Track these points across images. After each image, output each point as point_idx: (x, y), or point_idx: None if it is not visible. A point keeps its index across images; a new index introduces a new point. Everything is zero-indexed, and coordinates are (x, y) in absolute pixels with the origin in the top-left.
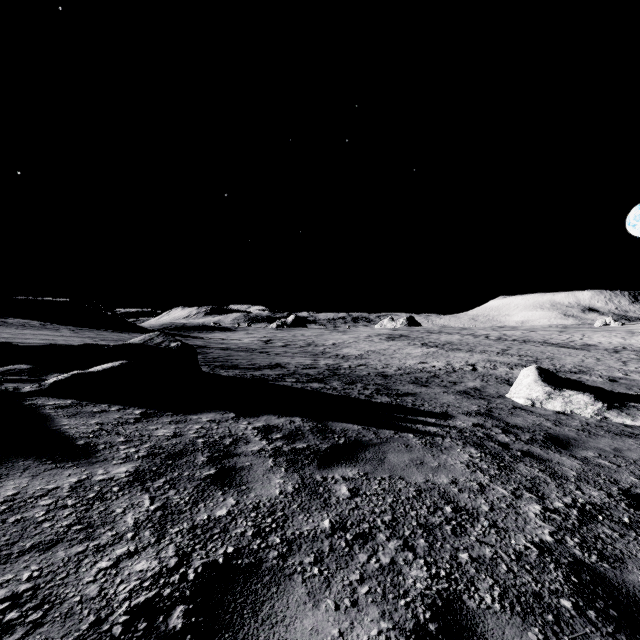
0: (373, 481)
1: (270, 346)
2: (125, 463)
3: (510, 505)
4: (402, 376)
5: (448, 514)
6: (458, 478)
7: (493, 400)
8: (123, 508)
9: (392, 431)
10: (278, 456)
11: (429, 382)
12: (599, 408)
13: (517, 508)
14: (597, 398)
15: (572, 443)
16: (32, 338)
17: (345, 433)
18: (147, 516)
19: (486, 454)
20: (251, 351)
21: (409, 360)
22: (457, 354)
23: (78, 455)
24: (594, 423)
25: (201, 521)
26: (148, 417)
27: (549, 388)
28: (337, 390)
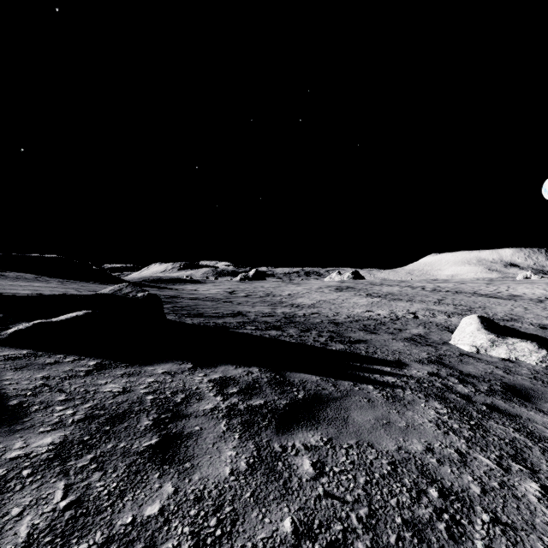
0: (339, 450)
1: (234, 296)
2: (53, 431)
3: (503, 483)
4: (352, 323)
5: (435, 501)
6: (432, 443)
7: (439, 347)
8: (23, 506)
9: (351, 382)
10: (232, 417)
11: (377, 329)
12: (544, 355)
13: (512, 488)
14: (541, 346)
15: (532, 394)
16: (21, 289)
17: (304, 385)
18: (50, 521)
19: (452, 409)
20: (216, 301)
21: (356, 309)
22: (398, 303)
23: (2, 420)
24: (542, 371)
25: (122, 528)
26: (101, 369)
27: (493, 336)
28: (294, 337)
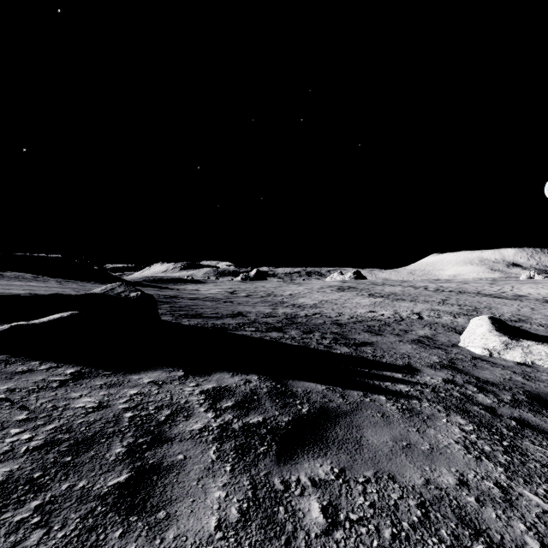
0: (354, 486)
1: (234, 296)
2: None
3: None
4: (355, 324)
5: None
6: (465, 473)
7: (449, 350)
8: None
9: (360, 392)
10: (224, 440)
11: (382, 330)
12: None
13: None
14: None
15: None
16: (15, 288)
17: (308, 397)
18: None
19: (478, 425)
20: (217, 301)
21: (359, 309)
22: (402, 304)
23: None
24: None
25: None
26: (78, 378)
27: (506, 338)
28: (296, 340)
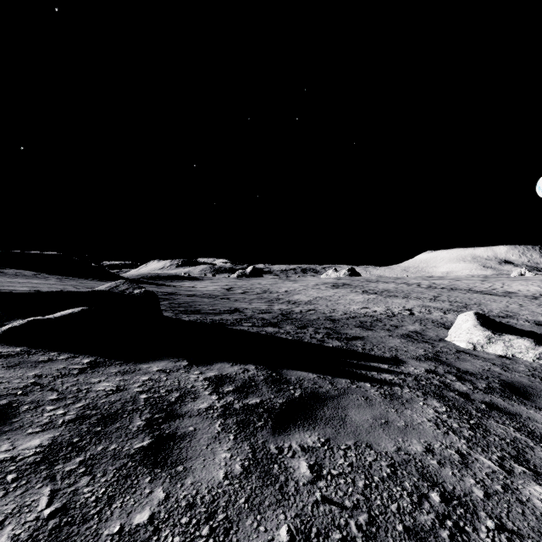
0: (337, 452)
1: (231, 293)
2: (42, 432)
3: (506, 487)
4: (348, 320)
5: (438, 507)
6: (432, 444)
7: (436, 344)
8: (4, 515)
9: (348, 380)
10: (227, 416)
11: (373, 326)
12: (540, 352)
13: (516, 492)
14: (537, 343)
15: (531, 392)
16: (19, 286)
17: (300, 383)
18: (32, 531)
19: (451, 408)
20: (214, 297)
21: (353, 305)
22: (394, 300)
23: None
24: (539, 368)
25: (108, 538)
26: (95, 367)
27: (489, 333)
28: (290, 334)
